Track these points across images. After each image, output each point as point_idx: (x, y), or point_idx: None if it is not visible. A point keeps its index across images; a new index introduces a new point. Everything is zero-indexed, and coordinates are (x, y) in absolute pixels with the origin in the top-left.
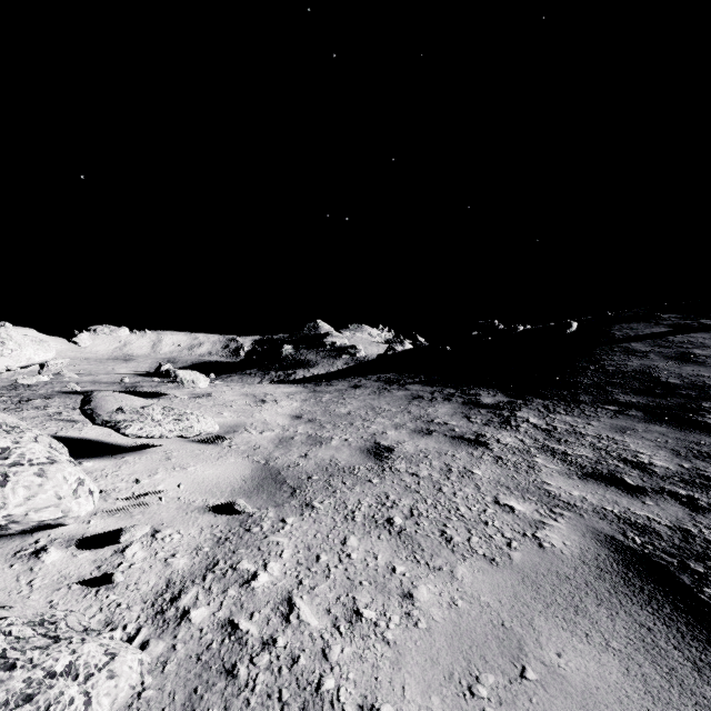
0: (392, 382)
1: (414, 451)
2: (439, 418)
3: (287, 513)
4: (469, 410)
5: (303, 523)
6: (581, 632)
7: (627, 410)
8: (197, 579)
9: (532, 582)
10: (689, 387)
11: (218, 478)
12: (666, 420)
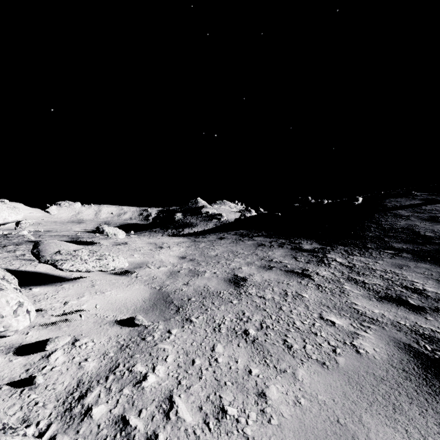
0: (244, 235)
1: (261, 281)
2: (276, 258)
3: (172, 326)
4: (295, 253)
5: (183, 334)
6: (401, 428)
7: (400, 253)
8: (101, 379)
9: (356, 383)
10: (439, 238)
11: (126, 299)
12: (428, 260)
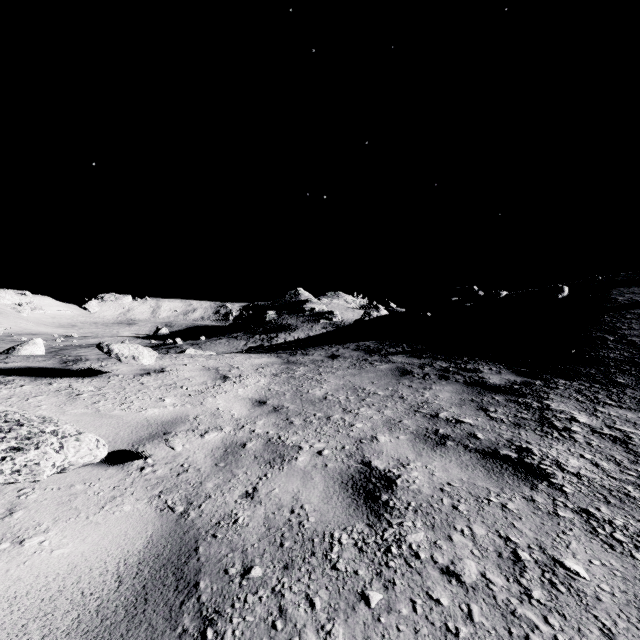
0: (373, 352)
1: (431, 489)
2: (444, 409)
3: None
4: (479, 396)
5: None
6: None
7: None
8: None
9: None
10: None
11: (68, 572)
12: None
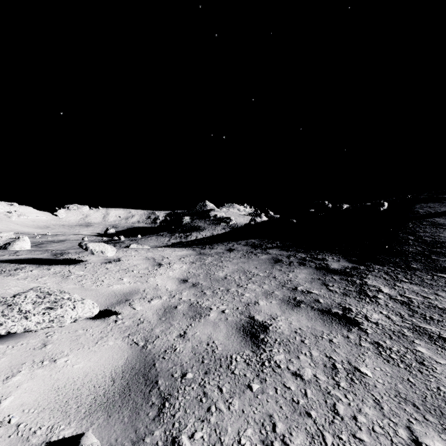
0: (257, 247)
1: (289, 332)
2: (301, 285)
3: None
4: (324, 276)
5: None
6: None
7: None
8: None
9: None
10: None
11: (84, 376)
12: None
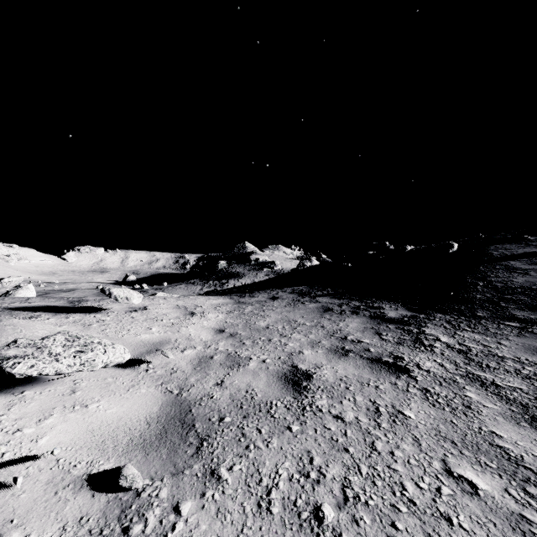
0: (304, 294)
1: (334, 379)
2: (351, 334)
3: (184, 491)
4: (378, 325)
5: (202, 517)
6: None
7: (529, 327)
8: None
9: None
10: None
11: (119, 420)
12: None
